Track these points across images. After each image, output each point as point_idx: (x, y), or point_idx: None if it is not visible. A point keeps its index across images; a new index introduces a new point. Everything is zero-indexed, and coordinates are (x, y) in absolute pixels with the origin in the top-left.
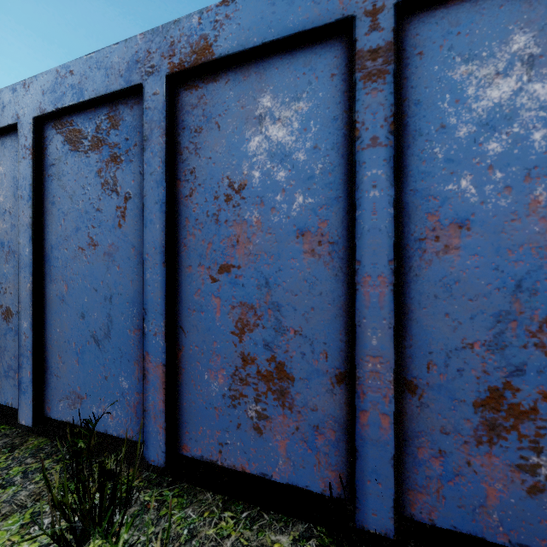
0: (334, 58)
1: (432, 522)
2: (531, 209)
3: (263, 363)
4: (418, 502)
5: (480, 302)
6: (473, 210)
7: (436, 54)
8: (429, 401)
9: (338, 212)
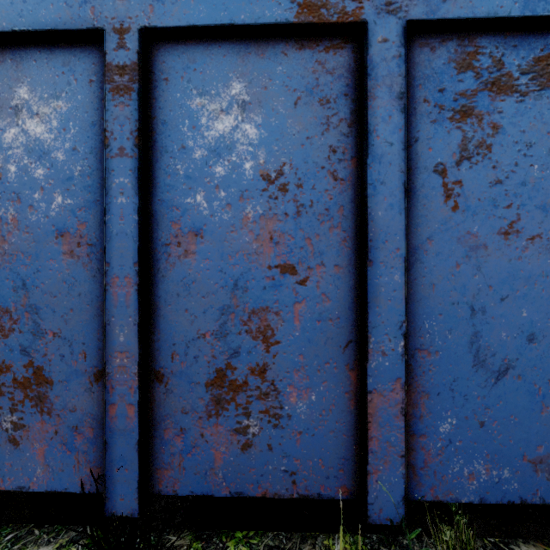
0: (93, 65)
1: (175, 493)
2: (244, 224)
3: (20, 370)
4: (165, 478)
5: (210, 298)
6: (206, 221)
7: (178, 83)
8: (173, 387)
9: (97, 215)
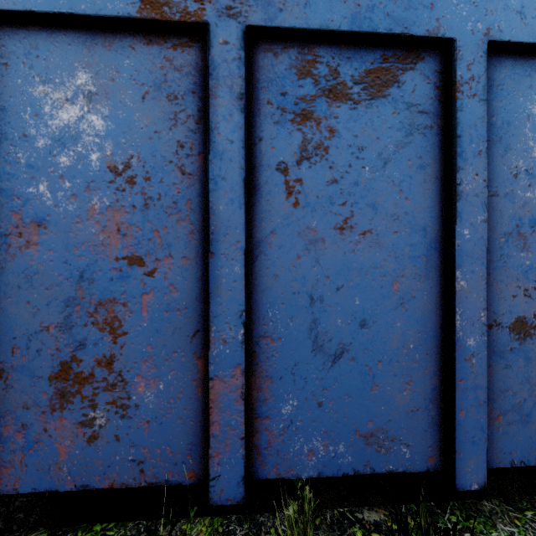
0: None
1: (16, 491)
2: (90, 215)
3: None
4: (4, 476)
5: (55, 290)
6: (49, 212)
7: (19, 68)
8: (14, 382)
9: None
